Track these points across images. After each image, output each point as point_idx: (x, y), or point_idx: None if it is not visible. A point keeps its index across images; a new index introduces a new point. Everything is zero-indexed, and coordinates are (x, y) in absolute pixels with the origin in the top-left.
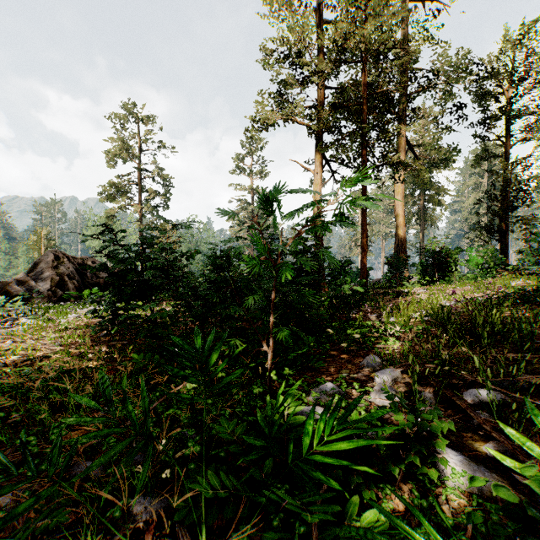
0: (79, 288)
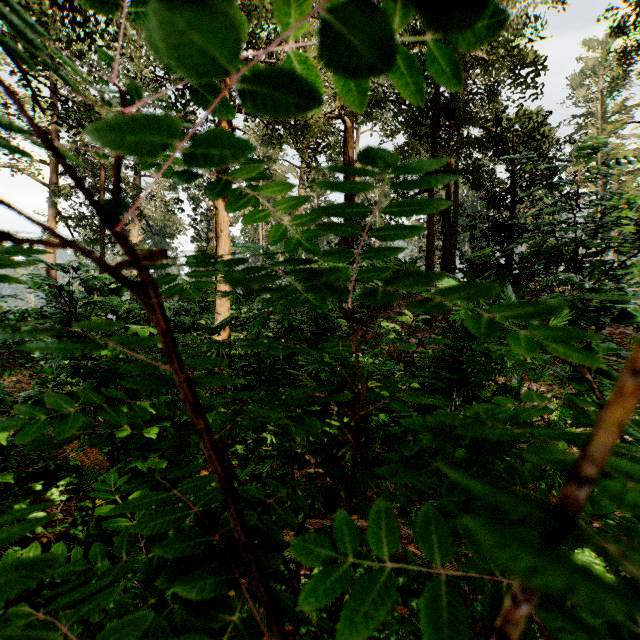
0: None
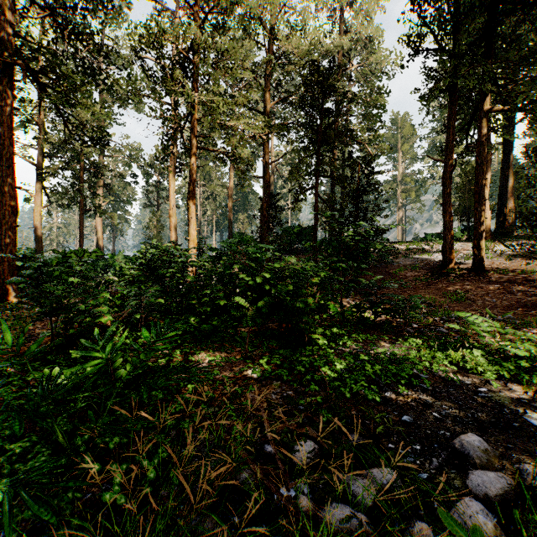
0: None
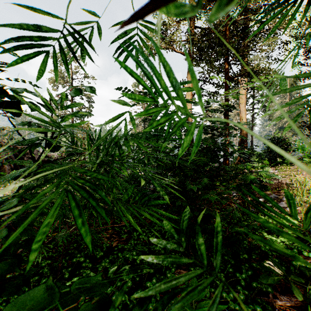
0: (16, 169)
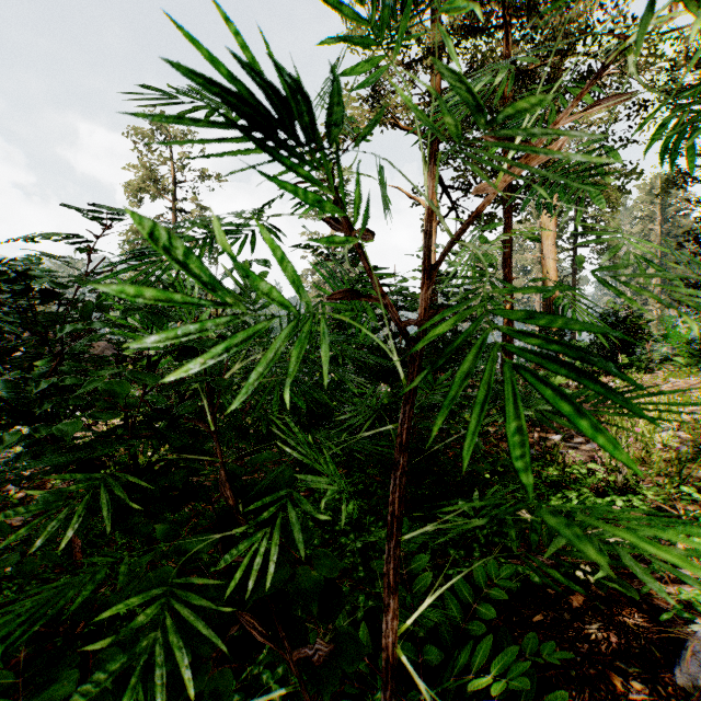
0: None
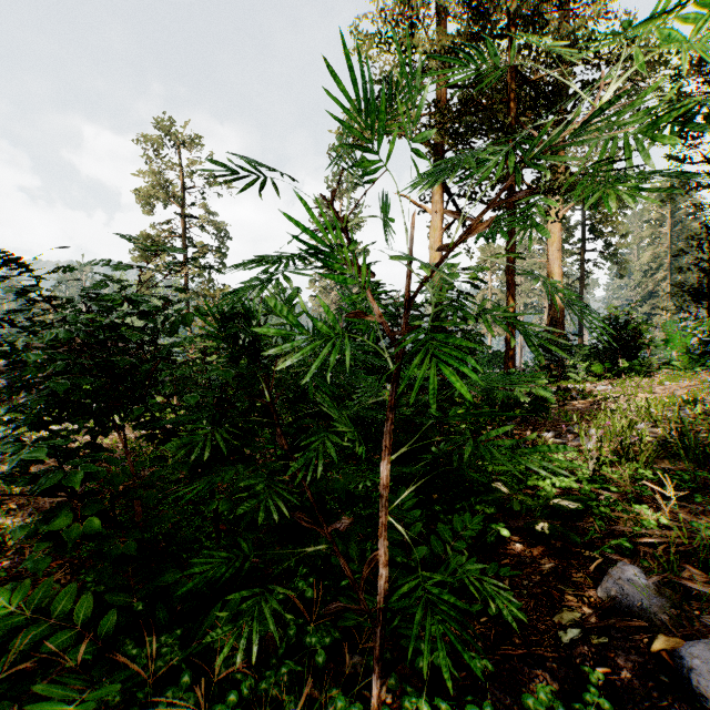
0: None
